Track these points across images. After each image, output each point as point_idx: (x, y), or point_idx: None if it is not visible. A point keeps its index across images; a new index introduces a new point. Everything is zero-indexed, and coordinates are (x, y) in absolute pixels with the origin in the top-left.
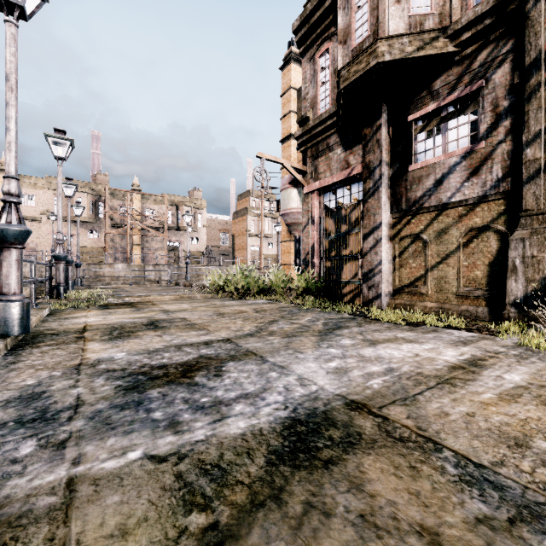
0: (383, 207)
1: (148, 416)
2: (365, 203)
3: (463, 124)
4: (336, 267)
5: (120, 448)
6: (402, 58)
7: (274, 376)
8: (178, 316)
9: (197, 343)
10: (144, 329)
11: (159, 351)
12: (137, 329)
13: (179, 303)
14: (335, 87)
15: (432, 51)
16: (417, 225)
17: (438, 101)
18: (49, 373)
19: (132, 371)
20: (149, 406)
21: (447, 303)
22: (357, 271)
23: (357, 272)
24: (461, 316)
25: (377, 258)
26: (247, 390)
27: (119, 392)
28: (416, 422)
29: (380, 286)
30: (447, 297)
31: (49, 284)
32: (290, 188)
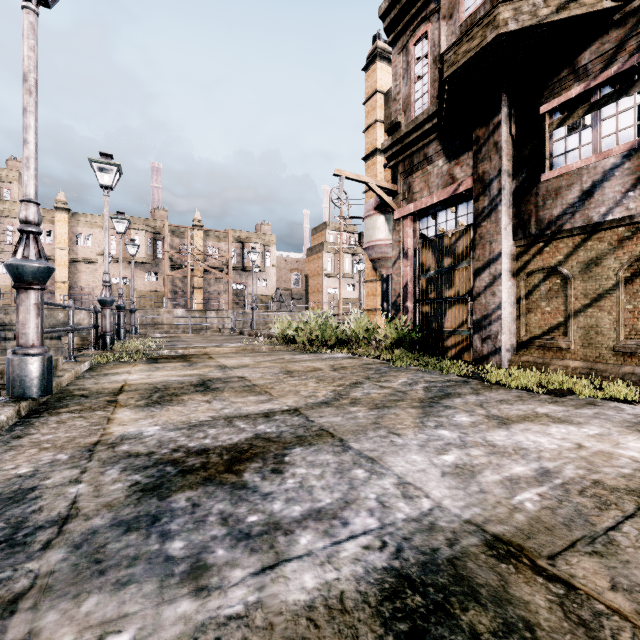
0: (503, 232)
1: (160, 549)
2: (477, 228)
3: (626, 110)
4: (436, 312)
5: (99, 623)
6: (534, 24)
7: (360, 477)
8: (236, 373)
9: (254, 414)
10: (191, 392)
11: (204, 425)
12: (183, 391)
13: (240, 356)
14: (435, 80)
15: (579, 10)
16: (553, 255)
17: (585, 81)
18: (53, 455)
19: (160, 457)
20: (168, 527)
21: (600, 362)
22: (465, 318)
23: (466, 319)
24: (623, 380)
25: (495, 301)
26: (320, 502)
27: (133, 496)
28: (636, 602)
29: (500, 337)
30: (600, 353)
31: (95, 333)
32: (376, 214)
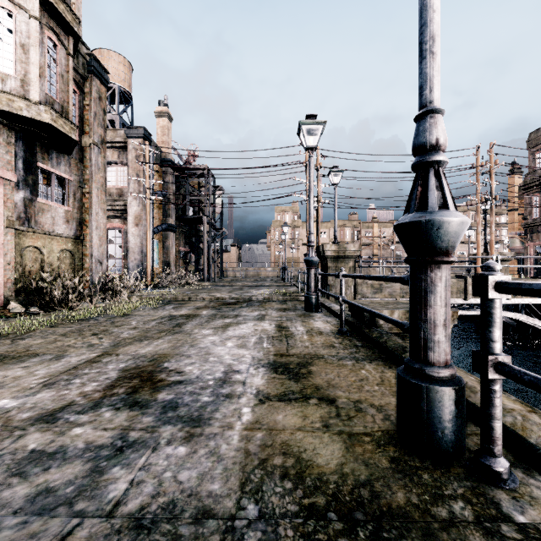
0: None
1: None
2: None
3: None
4: None
5: None
6: None
7: None
8: None
9: None
10: None
11: None
12: None
13: None
14: (540, 211)
15: None
16: None
17: None
18: None
19: None
20: None
21: None
22: None
23: None
24: None
25: None
26: None
27: None
28: None
29: None
30: None
31: None
32: (515, 238)
